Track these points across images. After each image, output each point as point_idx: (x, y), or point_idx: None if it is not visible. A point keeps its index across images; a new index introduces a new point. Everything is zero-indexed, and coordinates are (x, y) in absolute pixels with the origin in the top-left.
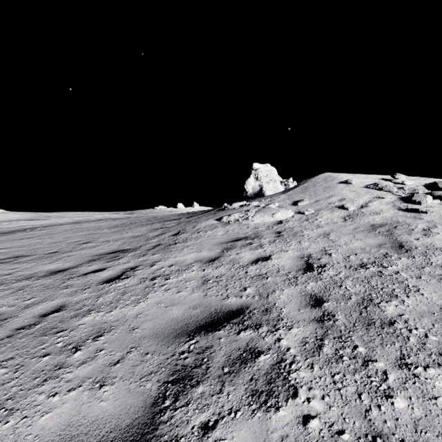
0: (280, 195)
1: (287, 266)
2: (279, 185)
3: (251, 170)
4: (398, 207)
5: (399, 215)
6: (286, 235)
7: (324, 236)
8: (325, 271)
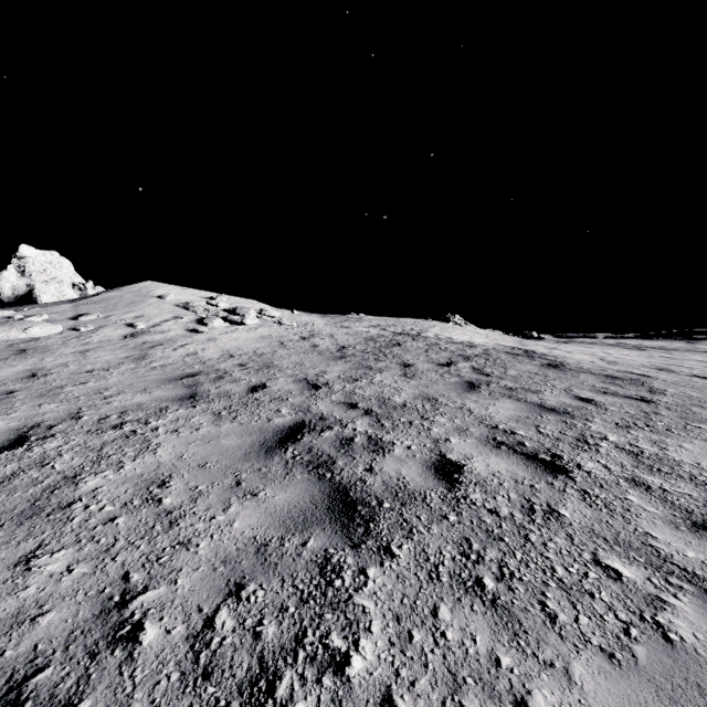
0: (61, 305)
1: (4, 377)
2: (69, 289)
3: (13, 256)
4: (188, 328)
5: (181, 334)
6: (33, 352)
7: (81, 352)
8: (47, 377)
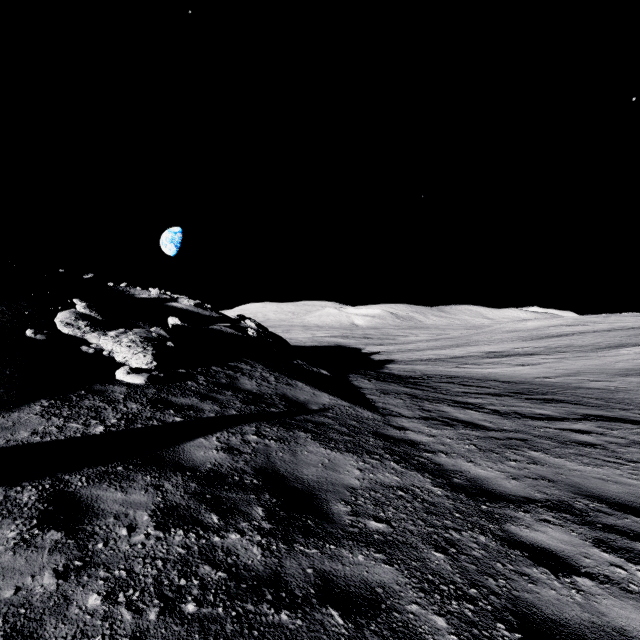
0: None
1: None
2: None
3: None
4: None
5: None
6: None
7: None
8: None
